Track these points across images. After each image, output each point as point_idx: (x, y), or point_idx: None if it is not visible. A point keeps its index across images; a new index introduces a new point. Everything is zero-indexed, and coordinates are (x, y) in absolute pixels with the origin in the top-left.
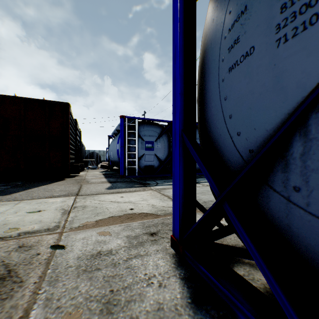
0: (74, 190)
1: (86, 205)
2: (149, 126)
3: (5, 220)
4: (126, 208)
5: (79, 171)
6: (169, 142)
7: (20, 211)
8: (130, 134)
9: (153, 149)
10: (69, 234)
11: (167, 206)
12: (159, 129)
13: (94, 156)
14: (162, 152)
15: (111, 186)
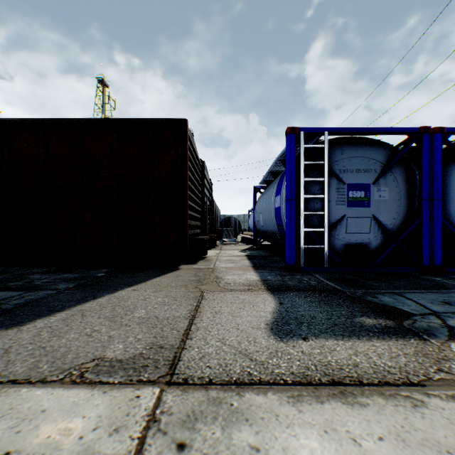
0: (174, 325)
1: None
2: (355, 147)
3: None
4: None
5: (206, 249)
6: (410, 184)
7: None
8: (308, 171)
9: (368, 203)
10: None
11: None
12: (382, 154)
13: (232, 223)
14: (392, 210)
15: (281, 310)
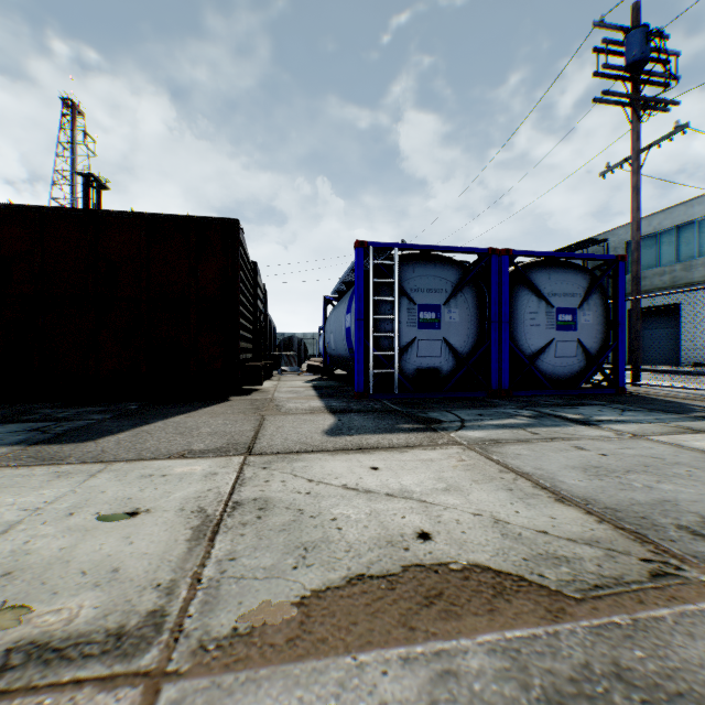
0: (242, 434)
1: (269, 498)
2: (427, 265)
3: (22, 547)
4: (402, 528)
5: (261, 379)
6: (482, 306)
7: (84, 508)
8: (379, 289)
9: (440, 325)
10: (182, 701)
11: (558, 533)
12: (454, 273)
13: (294, 346)
14: (463, 332)
15: (338, 423)
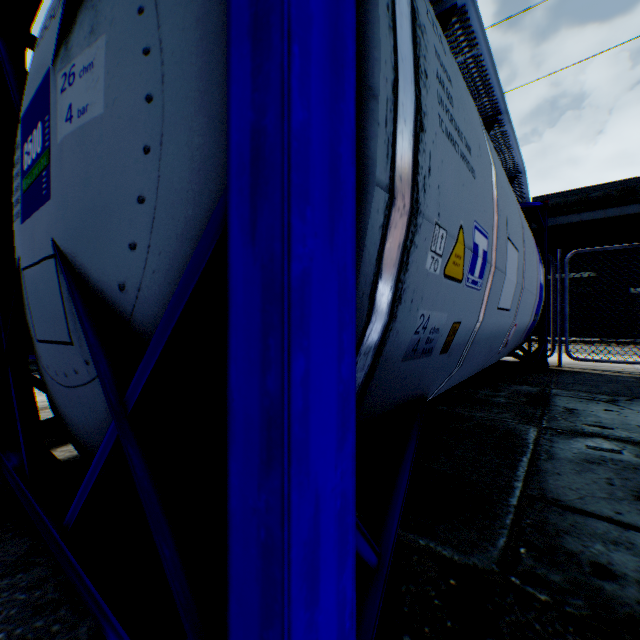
0: None
1: None
2: None
3: None
4: None
5: None
6: None
7: None
8: None
9: None
10: None
11: (41, 401)
12: None
13: None
14: None
15: None
